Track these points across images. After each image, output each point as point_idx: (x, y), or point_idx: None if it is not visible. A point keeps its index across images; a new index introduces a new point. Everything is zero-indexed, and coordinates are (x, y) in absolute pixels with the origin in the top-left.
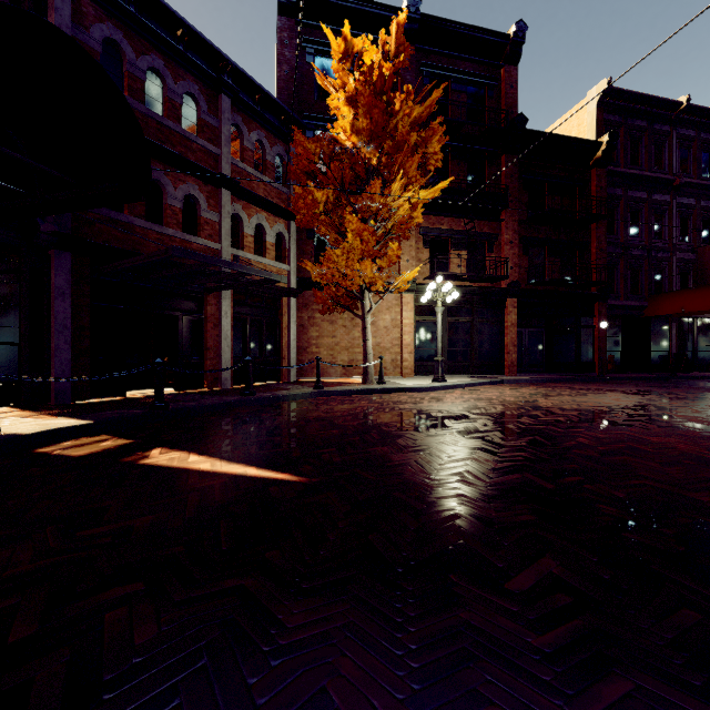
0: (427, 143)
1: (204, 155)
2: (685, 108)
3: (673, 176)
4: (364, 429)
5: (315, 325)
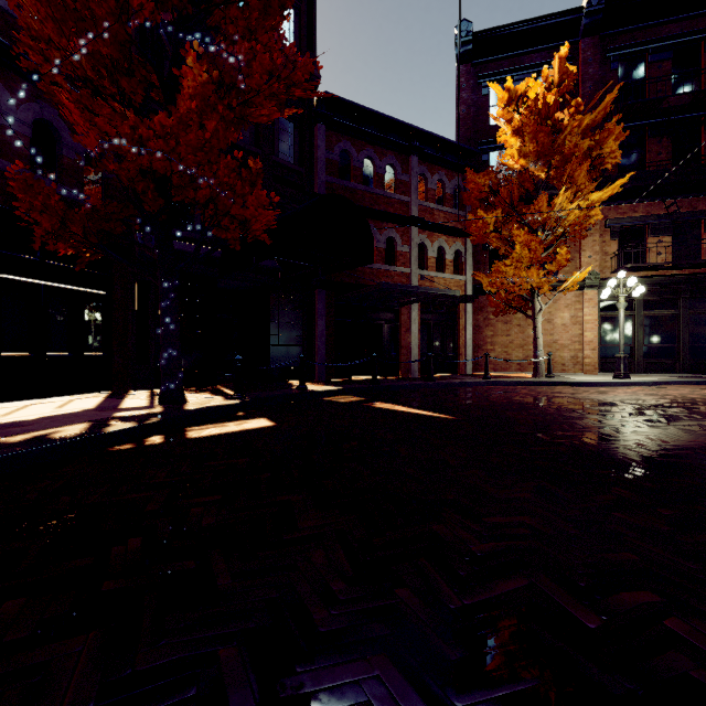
0: (602, 144)
1: (399, 205)
2: None
3: None
4: (509, 404)
5: (490, 325)
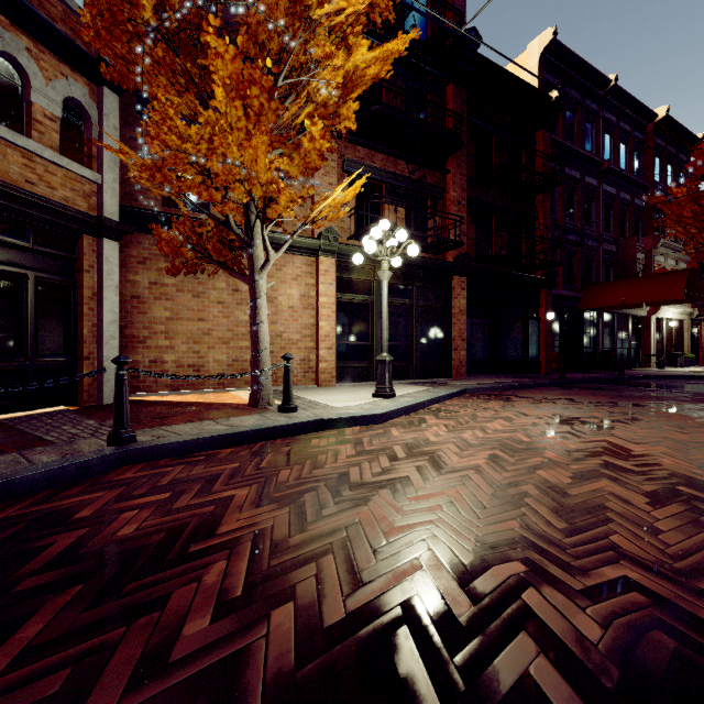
0: None
1: None
2: (612, 88)
3: (602, 160)
4: None
5: (164, 298)
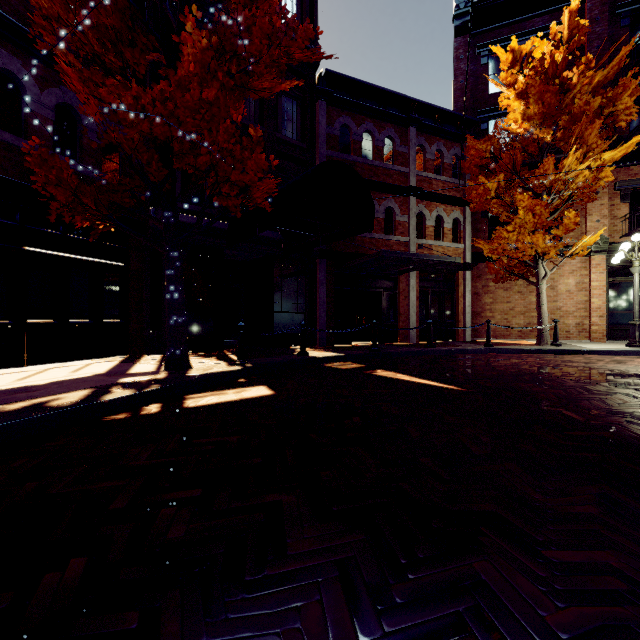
0: (615, 101)
1: (398, 176)
2: None
3: None
4: (519, 374)
5: (489, 293)
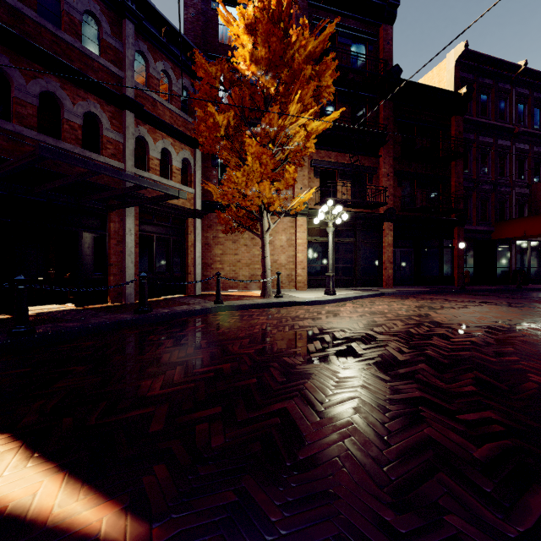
0: (321, 77)
1: (107, 76)
2: (522, 70)
3: (514, 126)
4: (262, 362)
5: (219, 244)
